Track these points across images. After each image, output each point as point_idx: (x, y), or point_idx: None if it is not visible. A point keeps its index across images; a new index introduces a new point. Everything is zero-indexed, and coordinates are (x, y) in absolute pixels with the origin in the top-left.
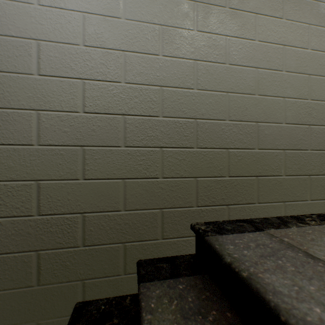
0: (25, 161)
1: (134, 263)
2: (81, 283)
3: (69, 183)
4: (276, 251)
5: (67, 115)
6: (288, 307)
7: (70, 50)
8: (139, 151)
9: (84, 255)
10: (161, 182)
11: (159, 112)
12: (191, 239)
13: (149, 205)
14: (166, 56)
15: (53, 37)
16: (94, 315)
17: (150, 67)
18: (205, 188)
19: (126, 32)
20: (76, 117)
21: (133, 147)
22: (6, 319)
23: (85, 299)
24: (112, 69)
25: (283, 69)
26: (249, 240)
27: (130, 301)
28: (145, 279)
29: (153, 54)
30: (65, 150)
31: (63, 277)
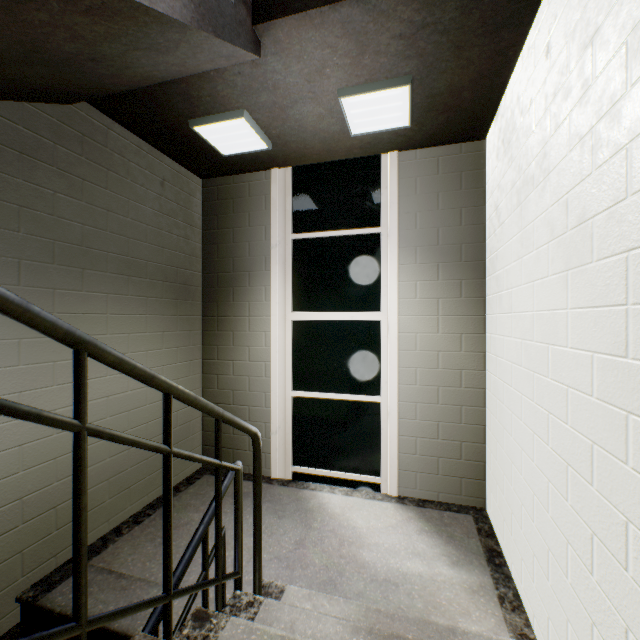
0: None
1: None
2: None
3: None
4: (92, 580)
5: None
6: (89, 614)
7: None
8: None
9: None
10: None
11: None
12: (17, 610)
13: None
14: None
15: None
16: None
17: None
18: (33, 554)
19: None
20: None
21: None
22: None
23: None
24: None
25: (108, 415)
26: None
27: None
28: None
29: None
30: None
31: None
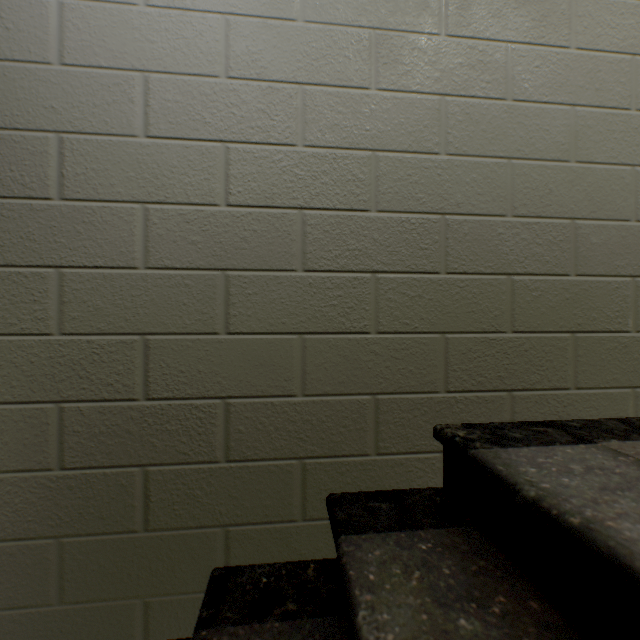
0: (122, 298)
1: (321, 500)
2: (222, 531)
3: (201, 340)
4: (634, 481)
5: (197, 210)
6: None
7: (203, 87)
8: (332, 279)
9: (228, 478)
10: (373, 341)
11: (369, 202)
12: (434, 458)
13: (350, 387)
14: (384, 90)
15: (172, 64)
16: (250, 593)
17: (351, 113)
18: (464, 354)
19: (305, 47)
20: (213, 215)
21: (320, 271)
22: (90, 589)
23: (229, 563)
24: (279, 121)
25: (632, 105)
26: (568, 460)
27: (316, 573)
28: (349, 529)
29: (358, 87)
30: (193, 277)
31: (189, 518)
